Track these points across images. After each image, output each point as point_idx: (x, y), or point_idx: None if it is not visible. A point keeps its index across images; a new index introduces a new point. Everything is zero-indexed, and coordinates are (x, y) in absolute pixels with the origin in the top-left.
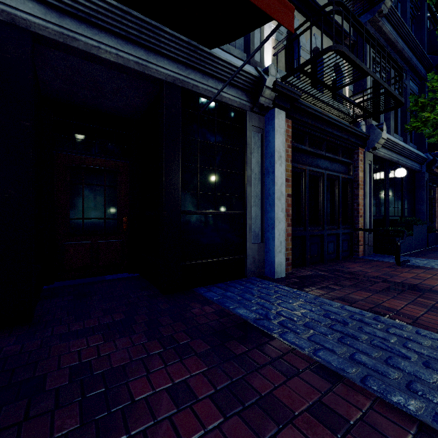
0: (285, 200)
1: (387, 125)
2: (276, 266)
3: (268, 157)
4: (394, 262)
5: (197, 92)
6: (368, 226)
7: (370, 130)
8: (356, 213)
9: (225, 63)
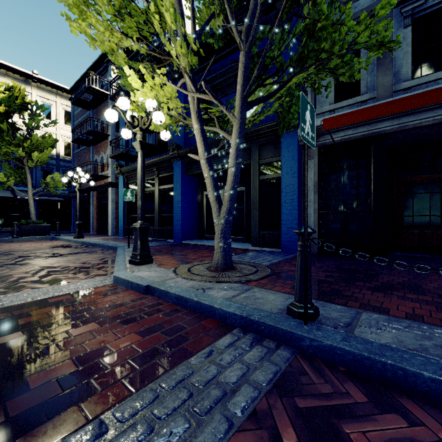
0: None
1: None
2: None
3: None
4: None
5: None
6: None
7: None
8: None
9: None
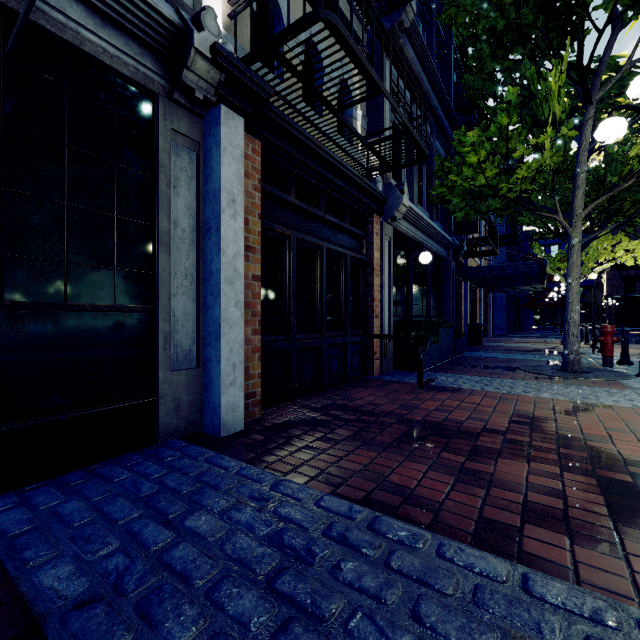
0: (248, 287)
1: (411, 191)
2: (223, 413)
3: (210, 199)
4: (416, 383)
5: None
6: (387, 330)
7: (389, 191)
8: (370, 311)
9: None
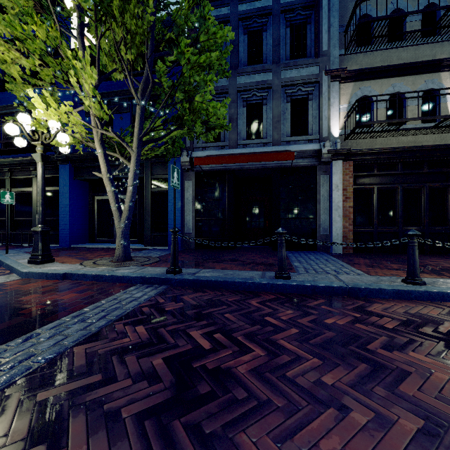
0: (346, 210)
1: None
2: (333, 246)
3: (331, 187)
4: None
5: (287, 167)
6: None
7: None
8: None
9: (299, 151)
